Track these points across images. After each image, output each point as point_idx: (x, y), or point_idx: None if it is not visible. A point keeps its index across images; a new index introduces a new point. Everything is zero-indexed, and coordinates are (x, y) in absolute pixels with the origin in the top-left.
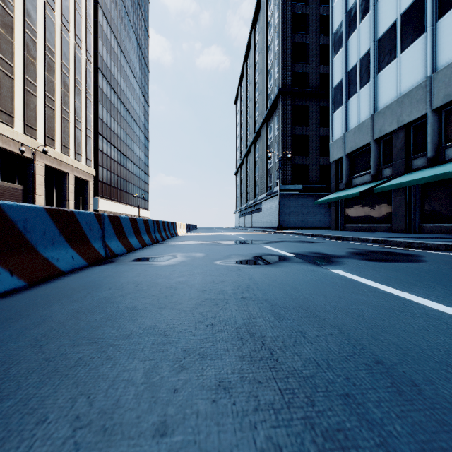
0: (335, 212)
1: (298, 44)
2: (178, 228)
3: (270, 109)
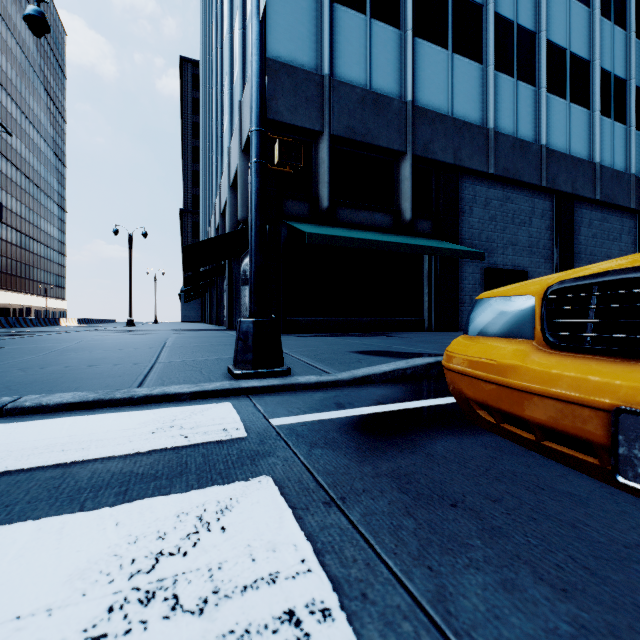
0: (202, 310)
1: (199, 172)
2: (63, 321)
3: (181, 219)
